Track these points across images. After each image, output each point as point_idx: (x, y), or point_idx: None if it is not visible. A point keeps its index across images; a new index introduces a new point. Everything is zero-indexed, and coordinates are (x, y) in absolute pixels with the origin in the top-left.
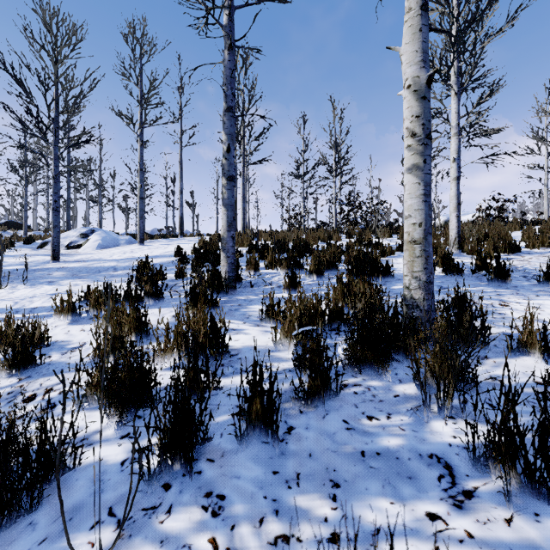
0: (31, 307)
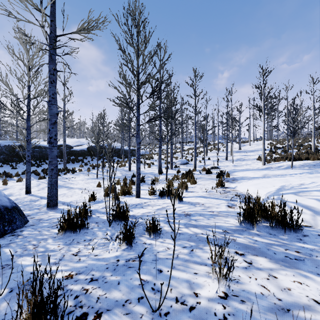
0: (256, 154)
